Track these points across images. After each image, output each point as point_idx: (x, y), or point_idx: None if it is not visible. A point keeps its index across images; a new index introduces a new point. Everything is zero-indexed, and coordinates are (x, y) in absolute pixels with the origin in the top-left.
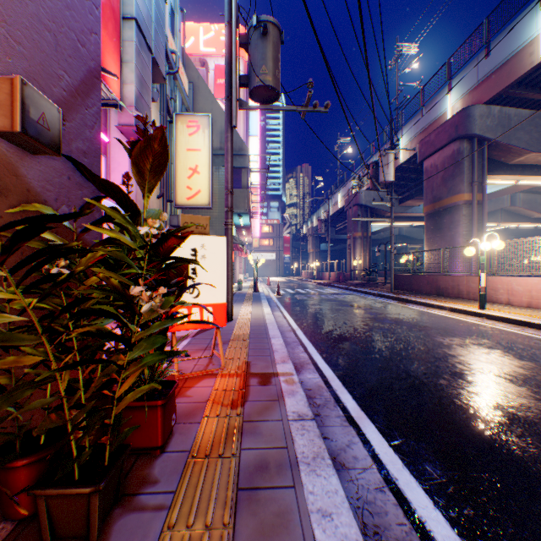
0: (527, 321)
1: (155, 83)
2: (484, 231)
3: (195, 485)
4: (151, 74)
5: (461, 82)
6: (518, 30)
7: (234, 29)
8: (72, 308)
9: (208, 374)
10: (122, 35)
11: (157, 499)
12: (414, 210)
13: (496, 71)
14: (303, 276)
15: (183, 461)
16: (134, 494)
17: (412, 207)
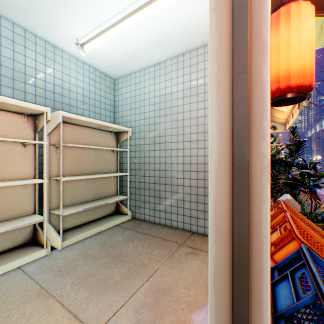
0: None
1: None
2: None
3: None
4: None
5: None
6: None
7: None
8: None
9: None
10: None
11: None
12: None
13: None
14: None
15: None
16: None
17: None
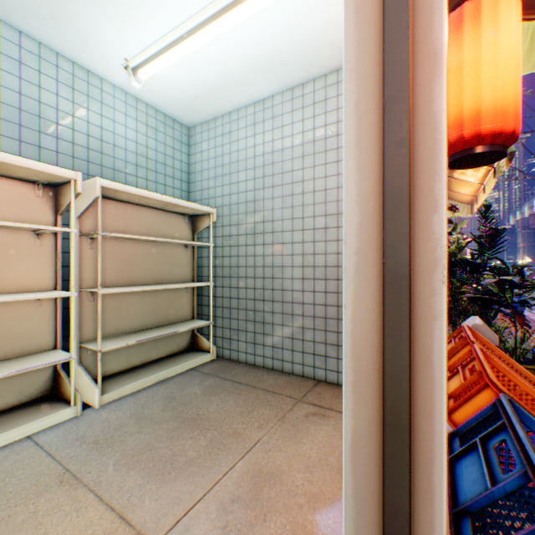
0: None
1: None
2: None
3: None
4: None
5: None
6: None
7: None
8: None
9: None
10: None
11: None
12: None
13: None
14: None
15: None
16: None
17: None
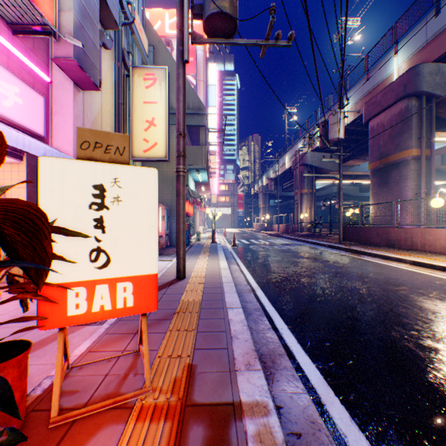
0: None
1: (108, 29)
2: (433, 184)
3: None
4: (98, 11)
5: (409, 43)
6: None
7: None
8: None
9: (116, 406)
10: None
11: None
12: (354, 169)
13: None
14: (255, 228)
15: None
16: None
17: (352, 166)
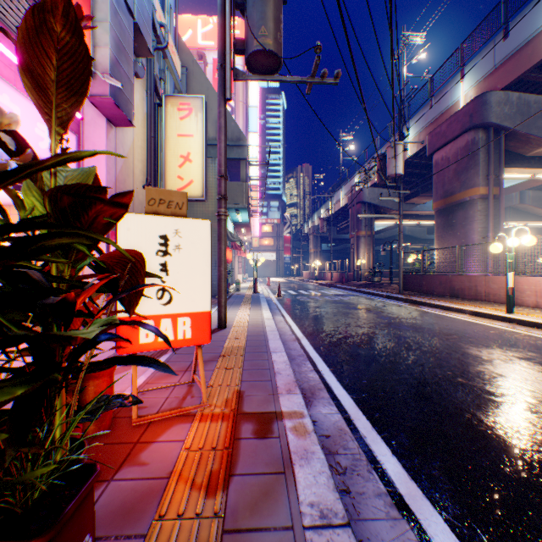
0: None
1: (140, 56)
2: (501, 227)
3: None
4: (133, 42)
5: (476, 68)
6: None
7: None
8: None
9: (182, 414)
10: None
11: None
12: (420, 208)
13: (516, 53)
14: (304, 277)
15: None
16: None
17: (417, 205)
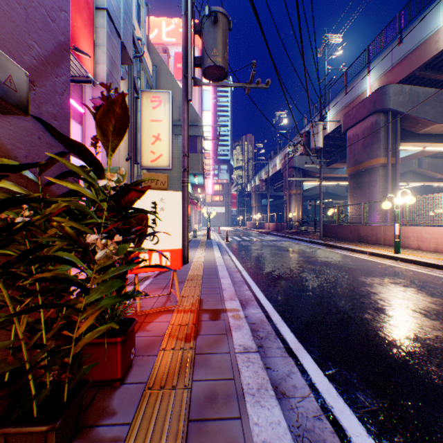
0: (435, 263)
1: (124, 64)
2: (397, 188)
3: (150, 417)
4: (120, 56)
5: (378, 65)
6: (426, 22)
7: (190, 18)
8: (29, 255)
9: (166, 310)
10: (95, 22)
11: (114, 431)
12: (339, 172)
13: (407, 56)
14: (248, 226)
15: (140, 392)
16: (93, 426)
17: (337, 169)
